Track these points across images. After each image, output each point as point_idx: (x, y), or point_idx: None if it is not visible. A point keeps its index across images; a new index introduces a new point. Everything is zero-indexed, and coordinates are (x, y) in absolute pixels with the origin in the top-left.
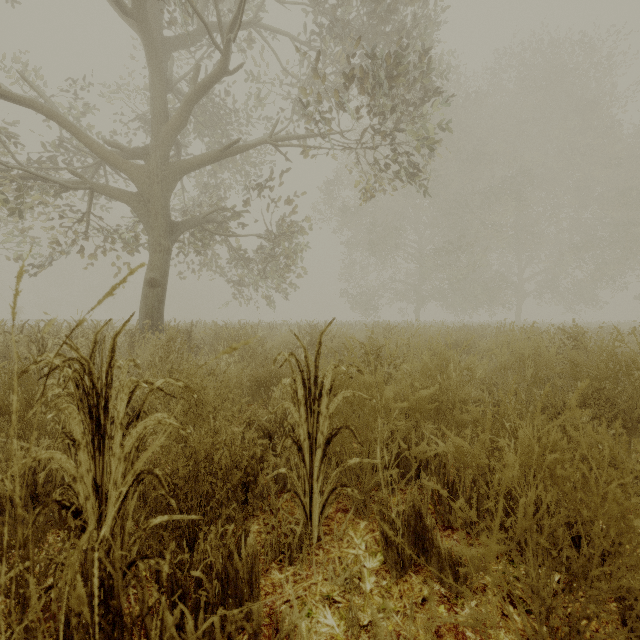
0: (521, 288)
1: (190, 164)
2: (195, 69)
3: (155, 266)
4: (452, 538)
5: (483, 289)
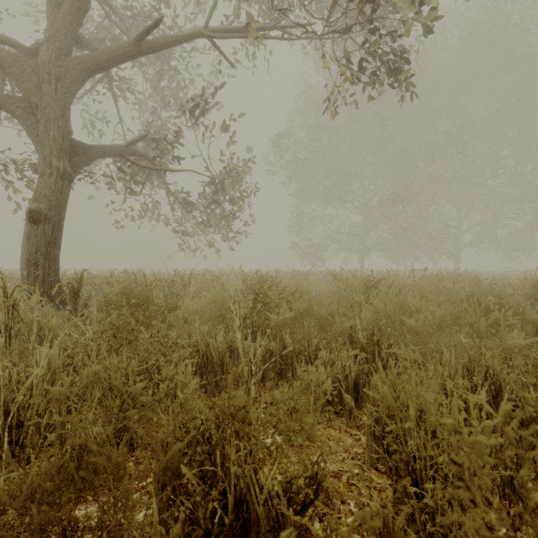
0: (460, 239)
1: (96, 60)
2: None
3: (41, 194)
4: None
5: (427, 239)
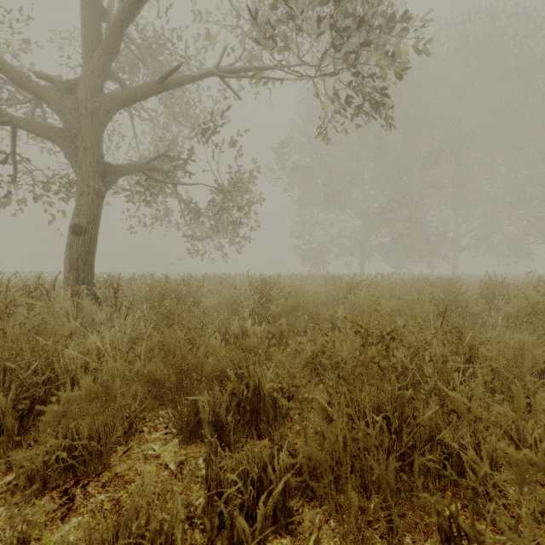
0: (458, 243)
1: (125, 96)
2: None
3: (81, 210)
4: None
5: (424, 244)
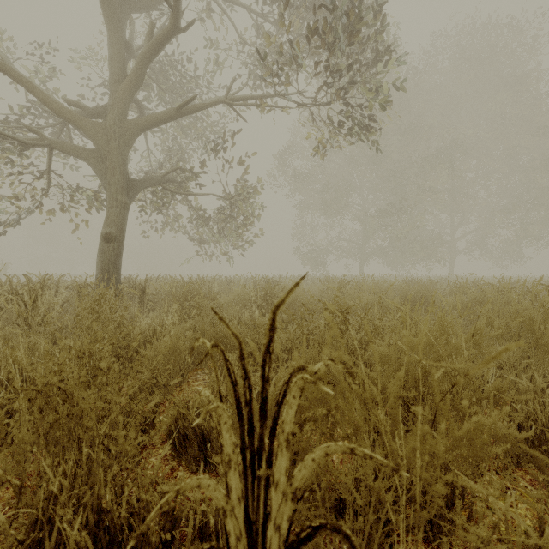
0: (454, 246)
1: (147, 121)
2: (151, 26)
3: (111, 221)
4: None
5: (421, 247)
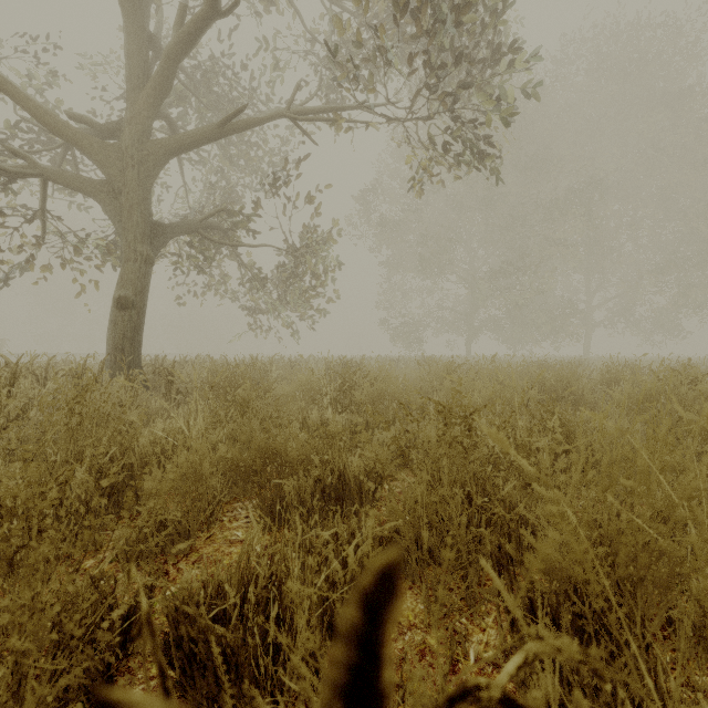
0: (590, 317)
1: (178, 142)
2: (183, 9)
3: (127, 280)
4: None
5: (547, 318)
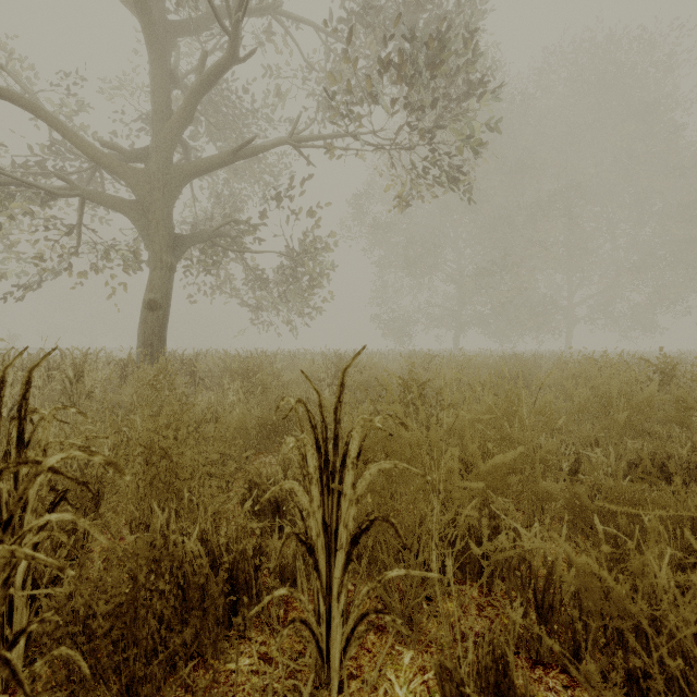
0: (571, 313)
1: (197, 167)
2: (202, 56)
3: (155, 285)
4: (547, 686)
5: (530, 314)
